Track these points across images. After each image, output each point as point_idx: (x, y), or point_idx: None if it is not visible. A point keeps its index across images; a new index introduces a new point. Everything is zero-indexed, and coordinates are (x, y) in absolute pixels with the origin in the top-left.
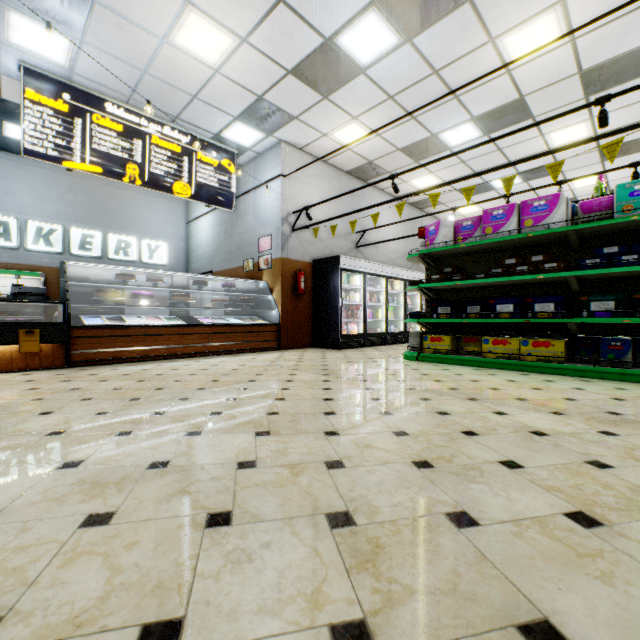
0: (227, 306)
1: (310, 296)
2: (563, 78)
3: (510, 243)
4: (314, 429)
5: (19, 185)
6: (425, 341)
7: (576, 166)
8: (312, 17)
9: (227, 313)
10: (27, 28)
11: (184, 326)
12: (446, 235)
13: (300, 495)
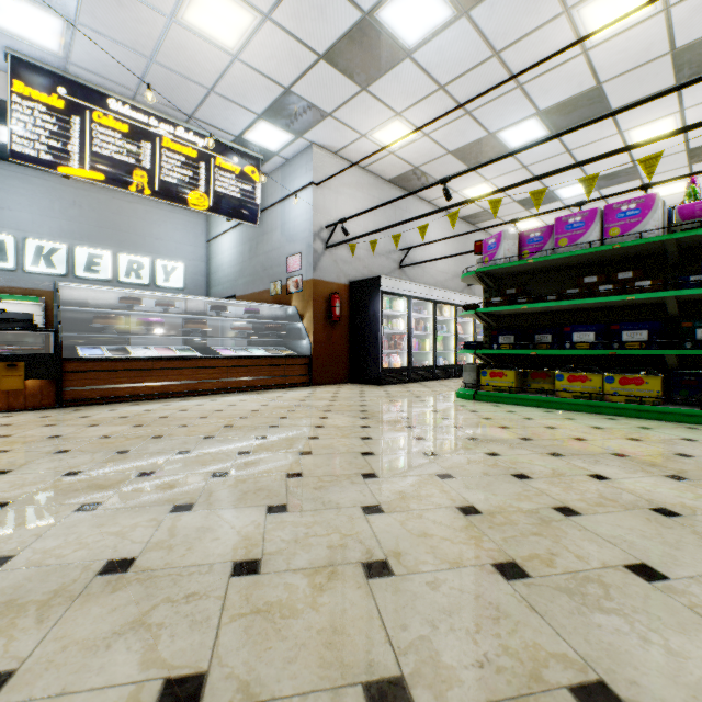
0: (250, 335)
1: (346, 323)
2: (651, 59)
3: (589, 257)
4: (348, 502)
5: (16, 198)
6: (483, 376)
7: (658, 171)
8: None
9: (250, 343)
10: (11, 6)
11: (198, 358)
12: (509, 249)
13: (322, 636)
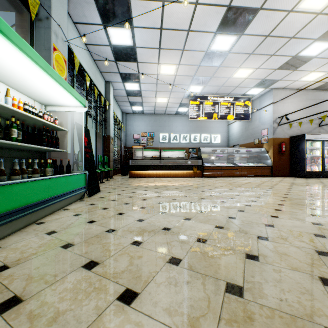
0: (247, 159)
1: (288, 153)
2: None
3: None
4: (282, 191)
5: (179, 124)
6: None
7: None
8: (286, 54)
9: (247, 161)
10: (193, 88)
11: (233, 166)
12: None
13: (277, 195)
